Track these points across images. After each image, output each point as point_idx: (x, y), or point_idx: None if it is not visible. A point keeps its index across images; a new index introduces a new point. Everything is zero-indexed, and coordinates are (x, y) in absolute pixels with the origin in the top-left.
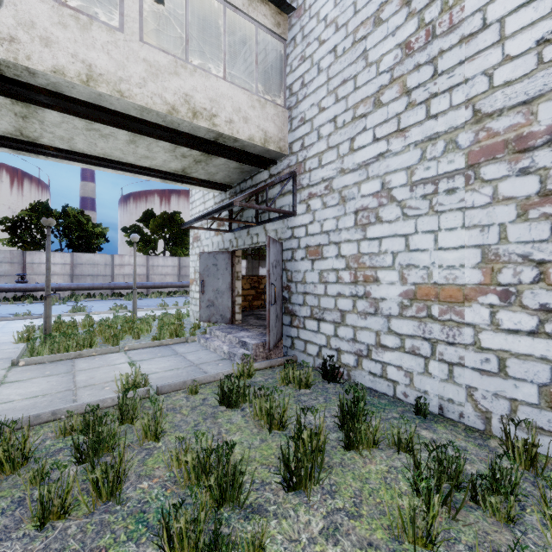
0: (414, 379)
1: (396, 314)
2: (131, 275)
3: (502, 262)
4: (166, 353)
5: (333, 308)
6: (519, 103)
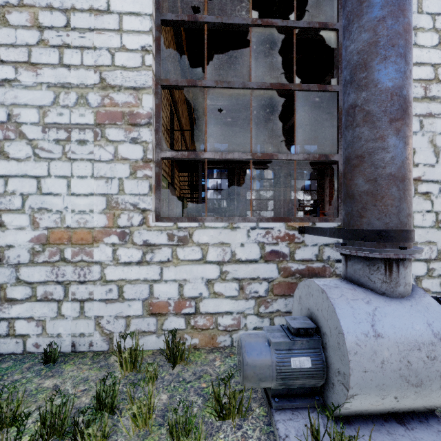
0: (47, 326)
1: (26, 261)
2: None
3: (121, 209)
4: None
5: None
6: (132, 87)
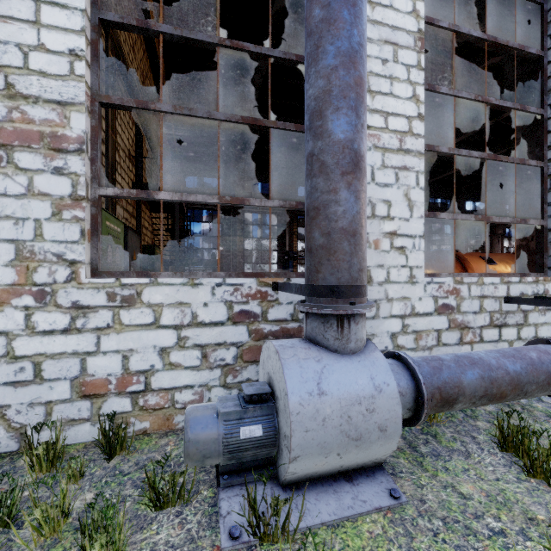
0: None
1: None
2: None
3: (38, 260)
4: None
5: None
6: (55, 100)
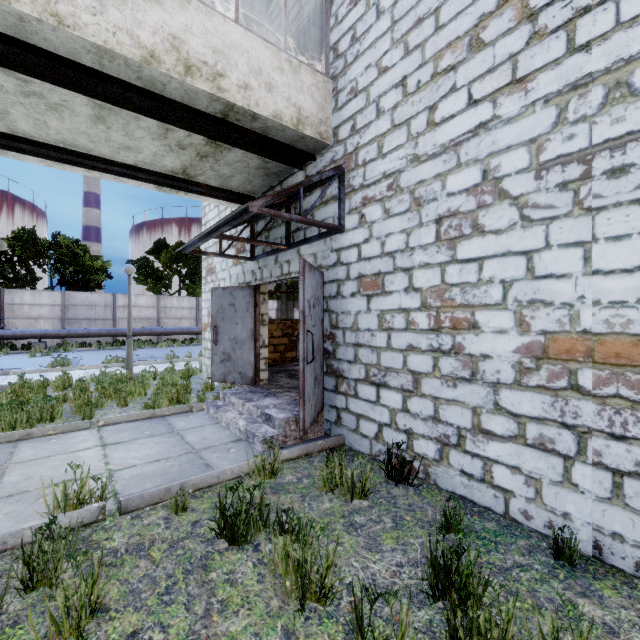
0: (543, 492)
1: (509, 381)
2: (138, 319)
3: None
4: (157, 430)
5: (400, 368)
6: None
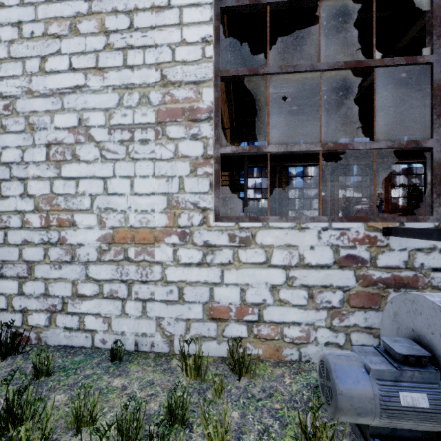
0: (112, 324)
1: (94, 260)
2: None
3: (181, 208)
4: None
5: (17, 260)
6: (192, 81)
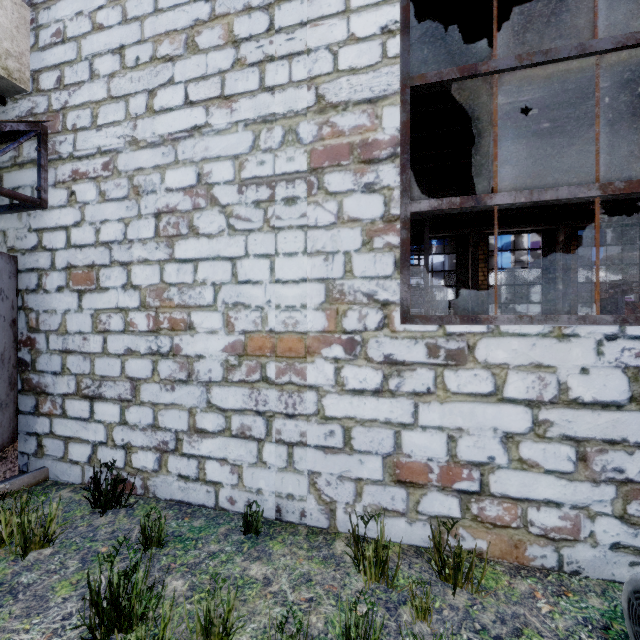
0: (244, 475)
1: (219, 379)
2: None
3: (347, 302)
4: None
5: (118, 375)
6: (365, 99)
